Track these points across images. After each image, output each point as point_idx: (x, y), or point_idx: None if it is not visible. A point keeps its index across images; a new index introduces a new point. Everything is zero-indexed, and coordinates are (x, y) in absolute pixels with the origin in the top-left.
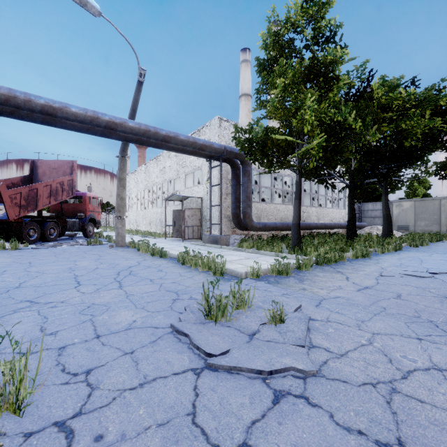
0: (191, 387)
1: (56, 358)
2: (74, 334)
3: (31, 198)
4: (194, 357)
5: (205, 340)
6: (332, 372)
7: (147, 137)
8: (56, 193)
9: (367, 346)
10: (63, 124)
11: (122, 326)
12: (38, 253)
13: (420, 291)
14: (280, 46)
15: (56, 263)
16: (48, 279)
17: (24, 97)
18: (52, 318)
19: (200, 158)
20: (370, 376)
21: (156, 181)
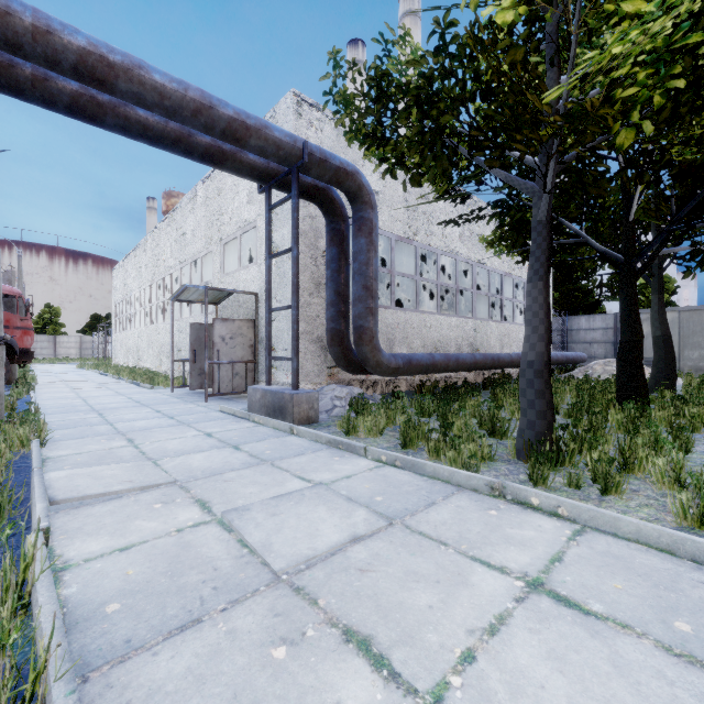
0: None
1: None
2: None
3: None
4: None
5: None
6: None
7: (6, 44)
8: None
9: None
10: None
11: None
12: None
13: None
14: None
15: None
16: None
17: None
18: None
19: (254, 201)
20: None
21: (169, 264)
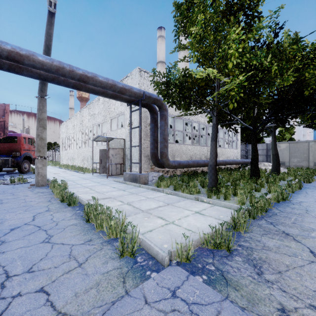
0: None
1: None
2: None
3: None
4: None
5: None
6: None
7: (61, 75)
8: None
9: None
10: None
11: None
12: None
13: None
14: None
15: None
16: None
17: None
18: None
19: (123, 105)
20: None
21: (87, 125)
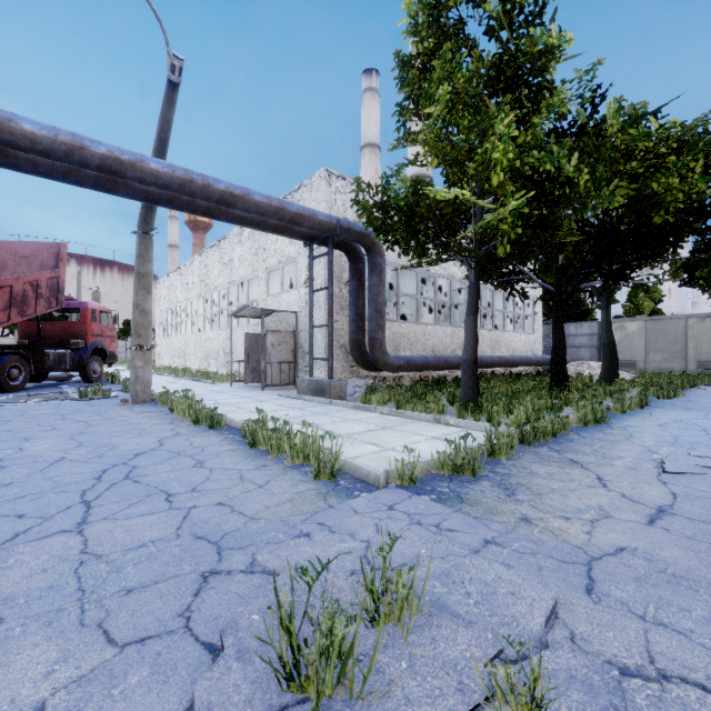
0: None
1: None
2: None
3: None
4: None
5: None
6: None
7: (187, 194)
8: (22, 301)
9: None
10: (10, 159)
11: None
12: None
13: None
14: (441, 30)
15: None
16: None
17: None
18: None
19: (294, 243)
20: None
21: (217, 283)
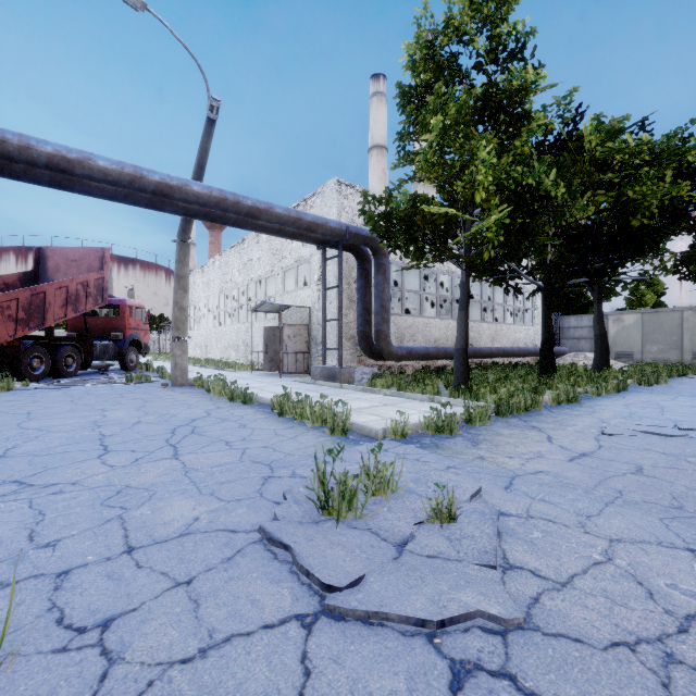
0: (295, 655)
1: (49, 596)
2: (88, 545)
3: (34, 308)
4: (301, 590)
5: (320, 557)
6: (552, 620)
7: (221, 210)
8: (76, 299)
9: (604, 566)
10: (84, 187)
11: (174, 529)
12: (44, 396)
13: (673, 461)
14: (436, 65)
15: (72, 414)
16: (55, 442)
17: (19, 141)
18: (52, 514)
19: (308, 245)
20: (621, 627)
21: (237, 281)
